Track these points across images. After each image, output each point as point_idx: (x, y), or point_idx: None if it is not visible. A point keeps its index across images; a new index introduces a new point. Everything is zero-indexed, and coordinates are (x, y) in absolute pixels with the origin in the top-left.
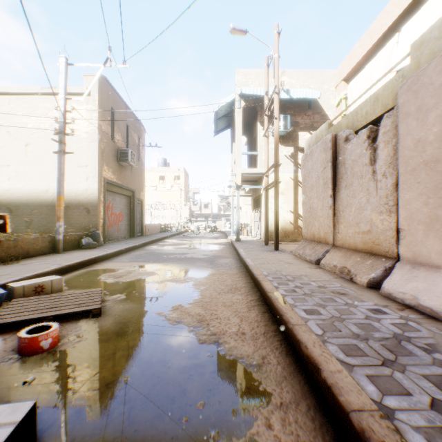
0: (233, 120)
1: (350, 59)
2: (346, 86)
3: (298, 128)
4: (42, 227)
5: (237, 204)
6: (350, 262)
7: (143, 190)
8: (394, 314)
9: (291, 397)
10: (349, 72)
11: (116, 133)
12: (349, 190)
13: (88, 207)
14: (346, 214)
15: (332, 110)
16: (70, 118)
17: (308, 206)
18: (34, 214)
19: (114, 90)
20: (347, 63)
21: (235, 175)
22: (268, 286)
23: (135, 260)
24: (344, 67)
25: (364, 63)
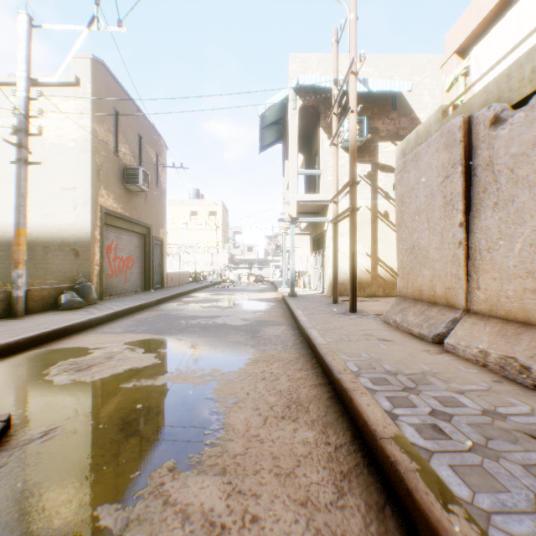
0: (286, 128)
1: (468, 17)
2: (459, 62)
3: (378, 136)
4: (10, 277)
5: (292, 244)
6: (521, 347)
7: (163, 226)
8: None
9: None
10: (466, 37)
11: (121, 145)
12: (504, 211)
13: (77, 248)
14: (497, 255)
15: (425, 112)
16: (50, 119)
17: (408, 245)
18: None
19: (119, 84)
20: (463, 25)
21: (289, 203)
22: (373, 410)
23: (134, 330)
24: (456, 33)
25: (495, 20)
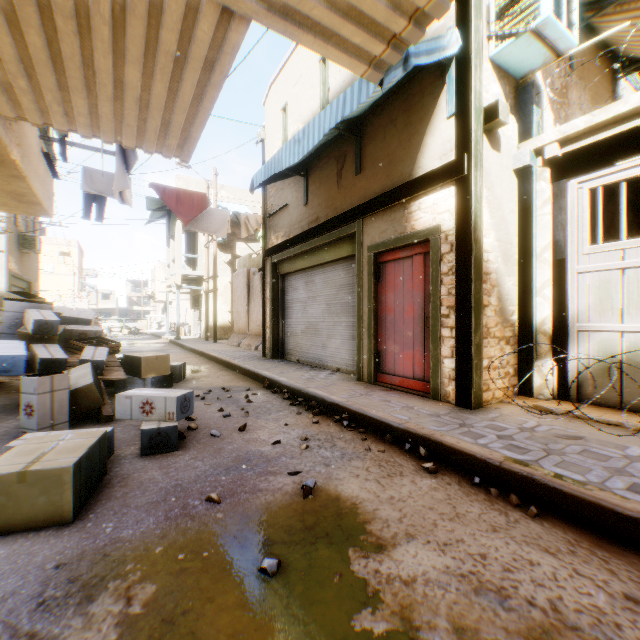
0: None
1: None
2: None
3: (236, 238)
4: None
5: (178, 303)
6: (252, 341)
7: (39, 279)
8: (255, 353)
9: (215, 366)
10: None
11: (19, 215)
12: (254, 303)
13: None
14: (253, 316)
15: None
16: None
17: (237, 310)
18: None
19: None
20: None
21: (176, 275)
22: (209, 352)
23: None
24: None
25: None
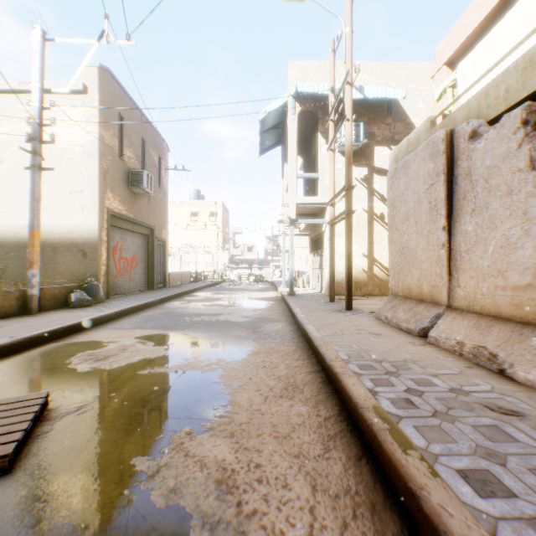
0: (285, 132)
1: (457, 31)
2: (449, 73)
3: (374, 141)
4: (21, 276)
5: (291, 244)
6: (491, 338)
7: (166, 227)
8: None
9: None
10: (455, 50)
11: (126, 149)
12: (480, 216)
13: (85, 249)
14: (474, 256)
15: (420, 117)
16: (59, 125)
17: (399, 246)
18: (9, 258)
19: (124, 90)
20: (452, 38)
21: (288, 205)
22: (357, 388)
23: (142, 326)
24: (446, 45)
25: (481, 35)
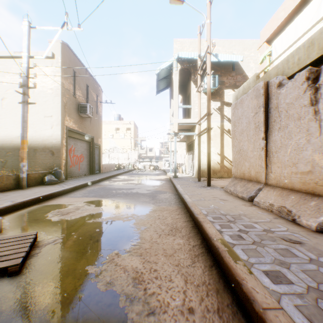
0: (171, 81)
1: (272, 22)
2: (268, 47)
3: (224, 86)
4: (15, 166)
5: (175, 147)
6: (289, 201)
7: (100, 137)
8: None
9: None
10: (271, 33)
11: (77, 91)
12: (283, 132)
13: (53, 150)
14: (280, 155)
15: (251, 72)
16: (37, 77)
17: (238, 149)
18: (8, 156)
19: (76, 56)
20: (269, 26)
21: (173, 124)
22: (211, 229)
23: (87, 195)
24: (266, 30)
25: (286, 25)
